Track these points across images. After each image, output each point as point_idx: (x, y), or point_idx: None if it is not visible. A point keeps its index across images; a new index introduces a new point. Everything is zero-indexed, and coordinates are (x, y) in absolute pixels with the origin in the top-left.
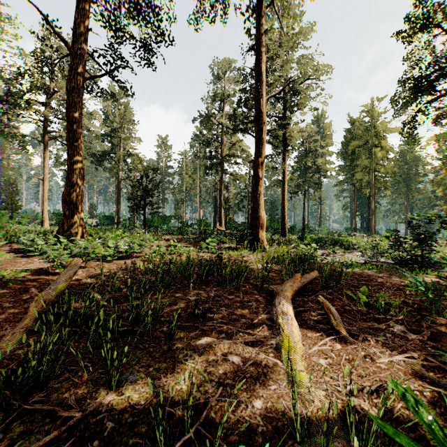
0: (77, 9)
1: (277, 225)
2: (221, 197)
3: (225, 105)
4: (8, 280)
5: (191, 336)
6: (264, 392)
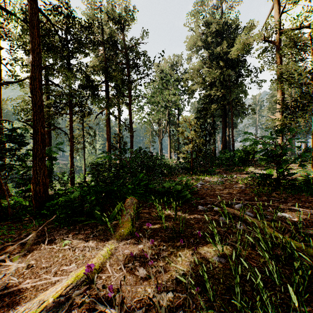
0: None
1: None
2: None
3: None
4: None
5: (185, 311)
6: (134, 249)
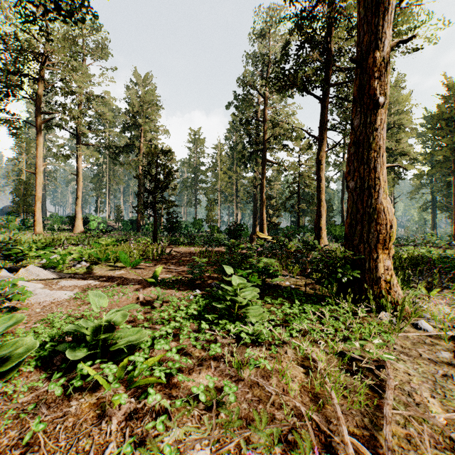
0: None
1: (340, 231)
2: (263, 193)
3: (267, 71)
4: None
5: None
6: None
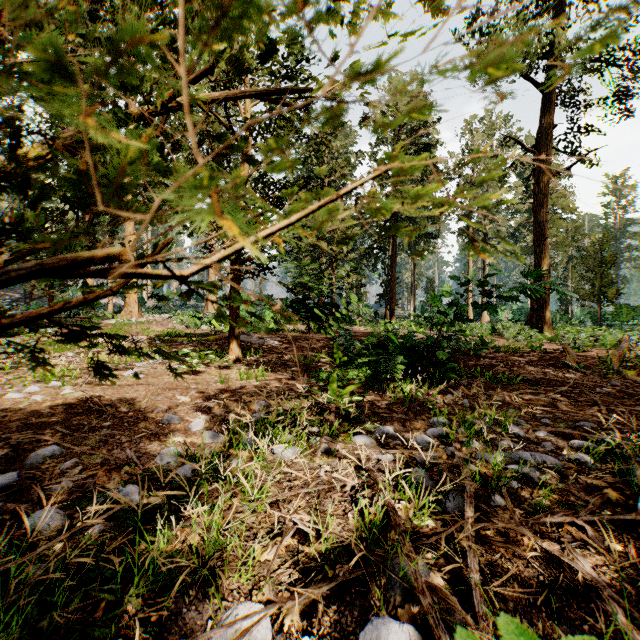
0: (545, 114)
1: None
2: None
3: None
4: (548, 351)
5: None
6: None
